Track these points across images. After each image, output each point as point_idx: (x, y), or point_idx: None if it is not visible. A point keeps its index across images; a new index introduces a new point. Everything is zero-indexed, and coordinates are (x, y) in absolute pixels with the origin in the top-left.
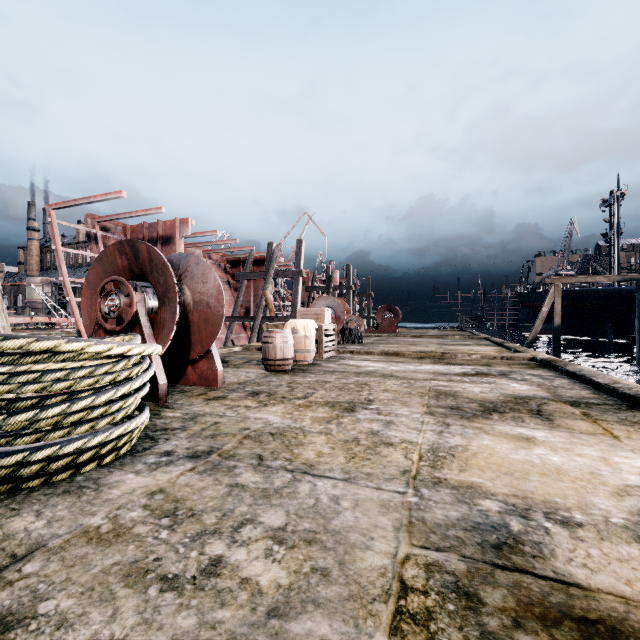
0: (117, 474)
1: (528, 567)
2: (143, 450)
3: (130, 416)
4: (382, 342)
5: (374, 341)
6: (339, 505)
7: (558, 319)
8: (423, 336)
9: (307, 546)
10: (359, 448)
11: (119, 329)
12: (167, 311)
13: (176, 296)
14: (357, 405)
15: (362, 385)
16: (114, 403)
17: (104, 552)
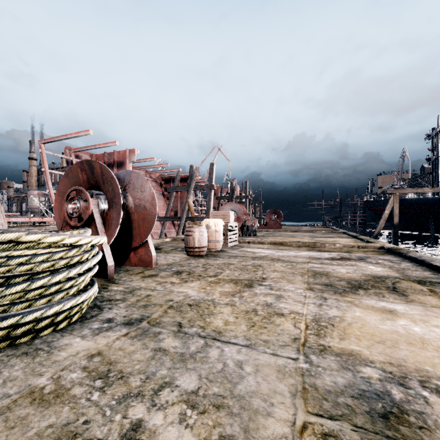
0: (67, 338)
1: (417, 439)
2: (90, 317)
3: (84, 290)
4: (270, 235)
5: (264, 234)
6: (243, 370)
7: (396, 219)
8: (299, 231)
9: (216, 411)
10: (257, 318)
11: (79, 225)
12: (114, 212)
13: (120, 201)
14: (254, 282)
15: (257, 266)
16: (67, 281)
17: (42, 413)
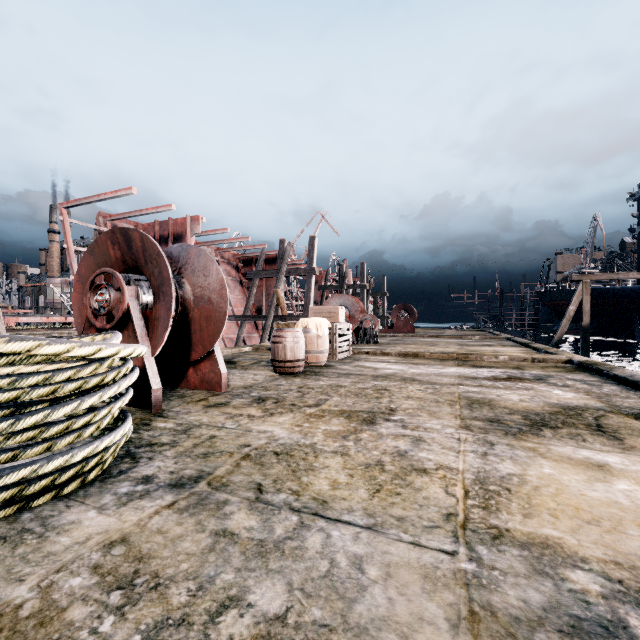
0: (75, 510)
1: None
2: (118, 474)
3: (111, 428)
4: (398, 342)
5: (390, 341)
6: (363, 574)
7: (587, 318)
8: (441, 336)
9: None
10: (384, 476)
11: (109, 327)
12: (162, 307)
13: (171, 289)
14: (377, 415)
15: (381, 390)
16: (79, 417)
17: None
